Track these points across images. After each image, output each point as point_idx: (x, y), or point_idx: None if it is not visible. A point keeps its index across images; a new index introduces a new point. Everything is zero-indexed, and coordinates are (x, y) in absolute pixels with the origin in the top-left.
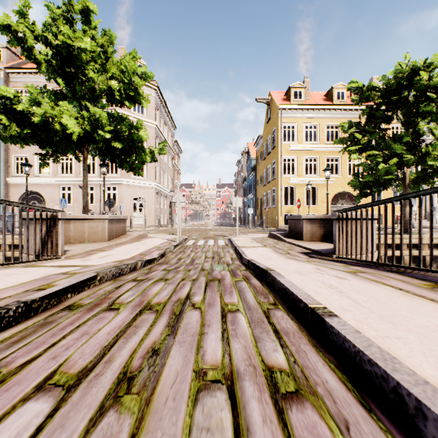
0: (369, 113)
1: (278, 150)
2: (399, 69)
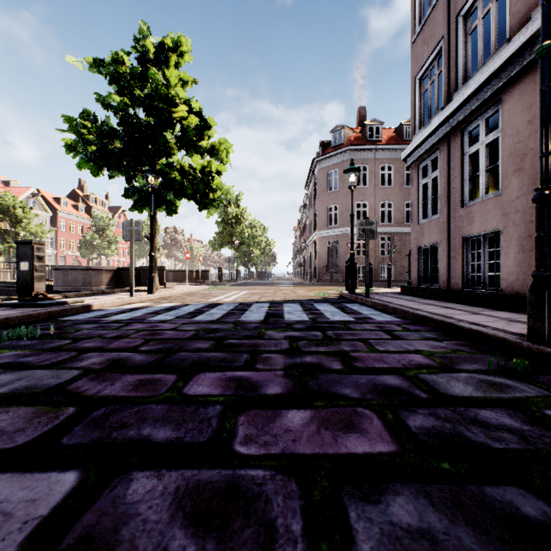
0: None
1: None
2: (9, 200)
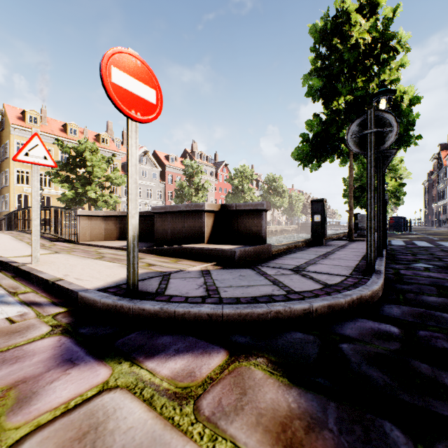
0: (68, 161)
1: (11, 162)
2: (80, 144)
